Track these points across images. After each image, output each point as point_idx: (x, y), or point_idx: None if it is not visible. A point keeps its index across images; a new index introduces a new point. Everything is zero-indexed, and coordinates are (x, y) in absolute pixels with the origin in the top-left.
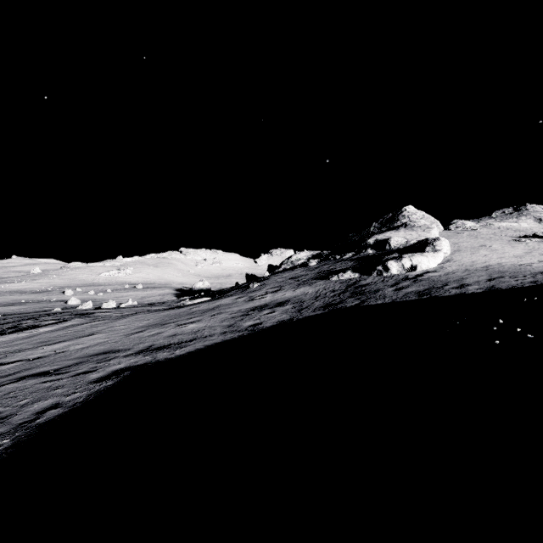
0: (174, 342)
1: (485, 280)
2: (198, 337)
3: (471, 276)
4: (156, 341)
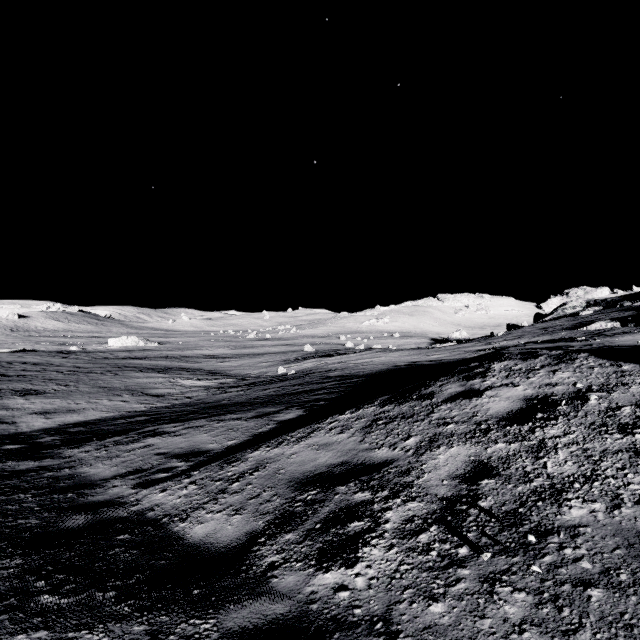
0: (424, 360)
1: None
2: (438, 359)
3: None
4: (415, 360)
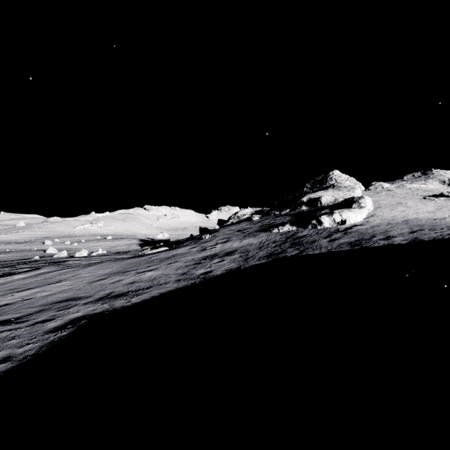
0: (132, 289)
1: (408, 232)
2: (155, 284)
3: (394, 229)
4: (116, 288)
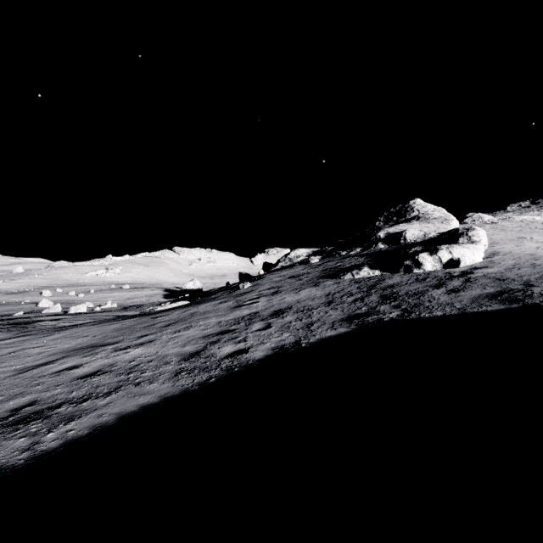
0: (74, 396)
1: None
2: (128, 382)
3: None
4: (48, 391)
